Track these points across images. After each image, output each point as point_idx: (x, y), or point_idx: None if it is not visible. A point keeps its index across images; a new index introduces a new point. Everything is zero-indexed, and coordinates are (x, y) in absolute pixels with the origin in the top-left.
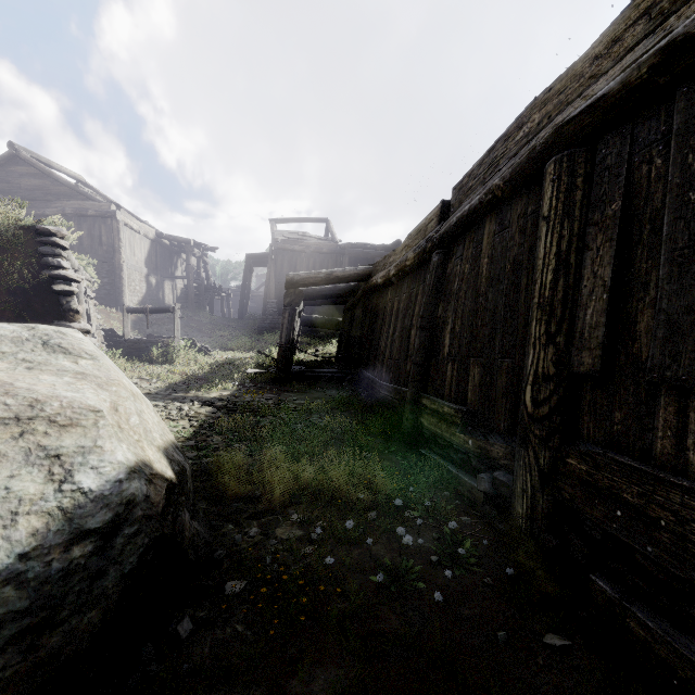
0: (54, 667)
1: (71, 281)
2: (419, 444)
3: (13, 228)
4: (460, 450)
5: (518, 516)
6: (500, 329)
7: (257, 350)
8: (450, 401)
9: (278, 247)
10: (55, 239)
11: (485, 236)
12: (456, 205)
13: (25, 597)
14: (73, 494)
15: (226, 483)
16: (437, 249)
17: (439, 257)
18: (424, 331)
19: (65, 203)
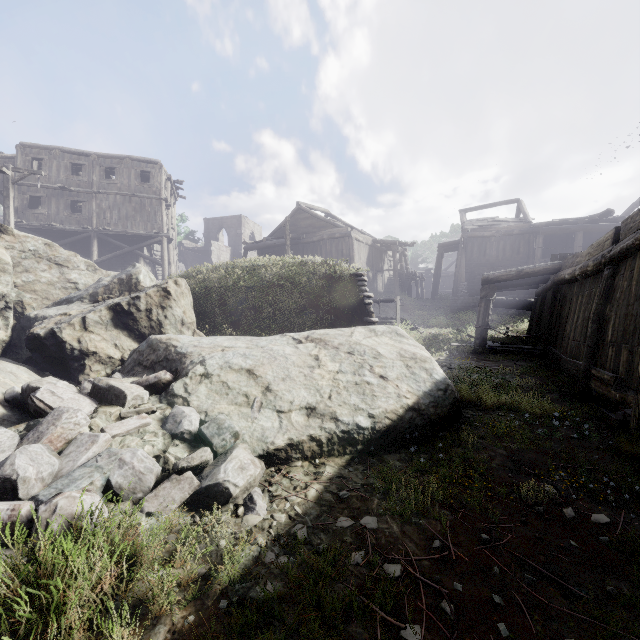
0: (439, 416)
1: (369, 297)
2: (589, 400)
3: (348, 275)
4: (613, 401)
5: (630, 428)
6: (637, 328)
7: (452, 327)
8: (609, 371)
9: (468, 235)
10: (363, 278)
11: (636, 266)
12: (623, 236)
13: (432, 399)
14: (434, 379)
15: (463, 396)
16: (608, 265)
17: (608, 272)
18: (594, 324)
19: (323, 232)
